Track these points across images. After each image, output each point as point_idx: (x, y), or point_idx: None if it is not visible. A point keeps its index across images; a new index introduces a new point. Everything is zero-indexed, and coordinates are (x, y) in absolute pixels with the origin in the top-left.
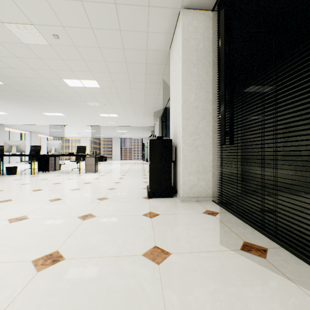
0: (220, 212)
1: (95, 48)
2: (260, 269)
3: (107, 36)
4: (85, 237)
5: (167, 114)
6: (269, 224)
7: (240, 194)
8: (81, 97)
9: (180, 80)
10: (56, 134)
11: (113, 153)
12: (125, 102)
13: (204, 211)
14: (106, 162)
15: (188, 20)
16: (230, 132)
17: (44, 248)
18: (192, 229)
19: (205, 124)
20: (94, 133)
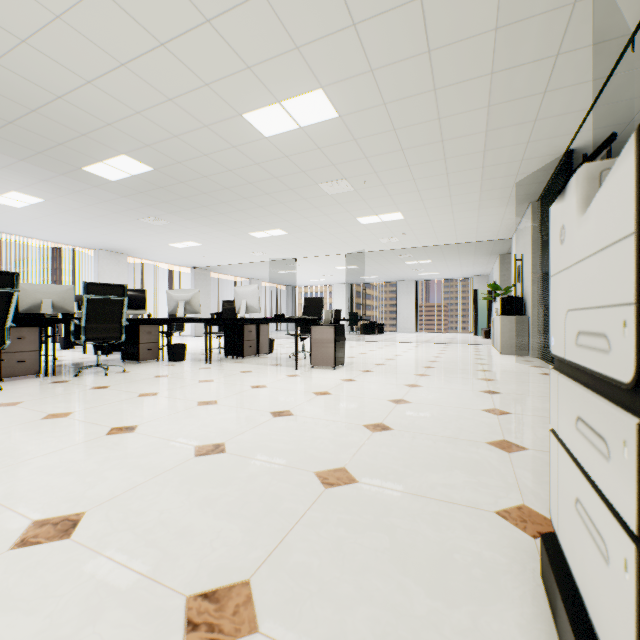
0: None
1: None
2: None
3: None
4: None
5: None
6: None
7: None
8: (301, 170)
9: None
10: (289, 280)
11: (398, 316)
12: (419, 161)
13: None
14: (380, 338)
15: None
16: None
17: None
18: None
19: None
20: (355, 273)
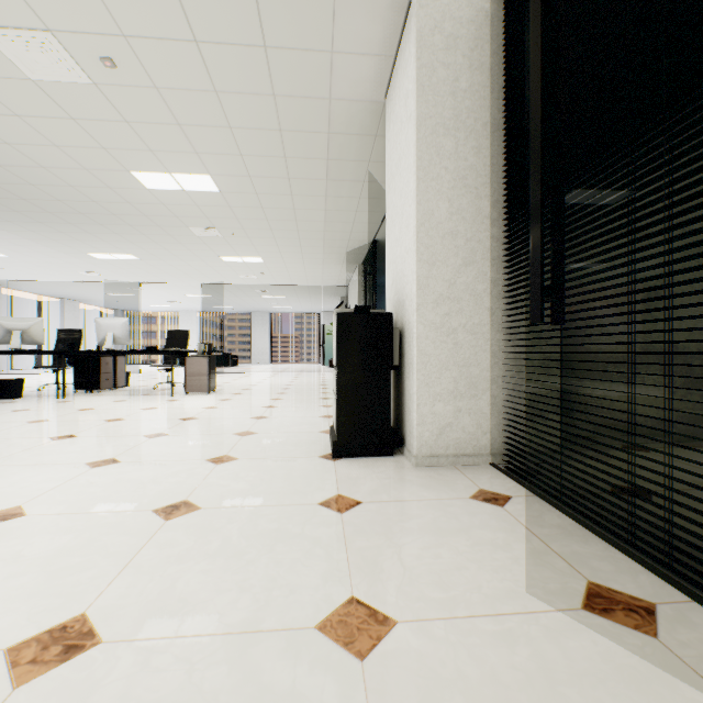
0: (515, 495)
1: (204, 94)
2: (650, 673)
3: (233, 61)
4: (164, 570)
5: (378, 257)
6: (651, 535)
7: (558, 449)
8: (175, 215)
9: (412, 168)
10: (121, 304)
11: (254, 347)
12: (279, 228)
13: (473, 493)
14: (237, 369)
15: (431, 18)
16: (555, 290)
17: (49, 607)
18: (447, 546)
19: (473, 275)
20: (209, 301)
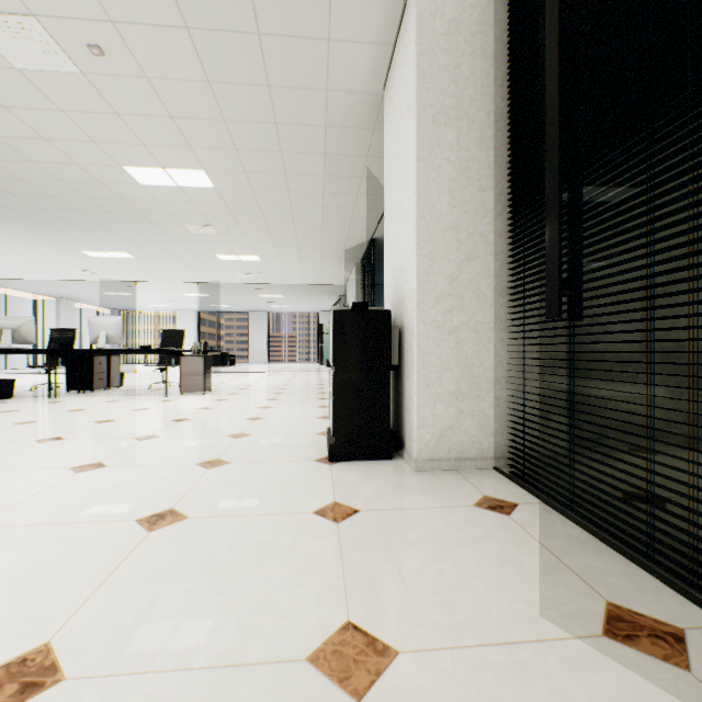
0: (521, 503)
1: (197, 84)
2: None
3: (226, 49)
4: (142, 589)
5: (377, 256)
6: (673, 549)
7: (564, 452)
8: (170, 212)
9: (412, 159)
10: (118, 303)
11: (251, 347)
12: (276, 225)
13: (477, 500)
14: (235, 369)
15: (432, 2)
16: (573, 282)
17: (10, 635)
18: (451, 561)
19: (475, 271)
20: (206, 300)
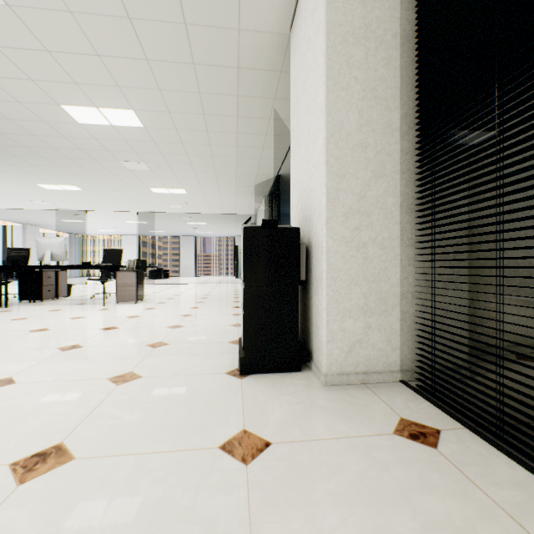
0: (443, 428)
1: (118, 20)
2: None
3: None
4: None
5: (281, 190)
6: None
7: (466, 364)
8: (107, 149)
9: (321, 78)
10: (74, 228)
11: (182, 263)
12: (198, 163)
13: (395, 425)
14: (167, 281)
15: None
16: None
17: None
18: None
19: (383, 189)
20: (145, 227)
